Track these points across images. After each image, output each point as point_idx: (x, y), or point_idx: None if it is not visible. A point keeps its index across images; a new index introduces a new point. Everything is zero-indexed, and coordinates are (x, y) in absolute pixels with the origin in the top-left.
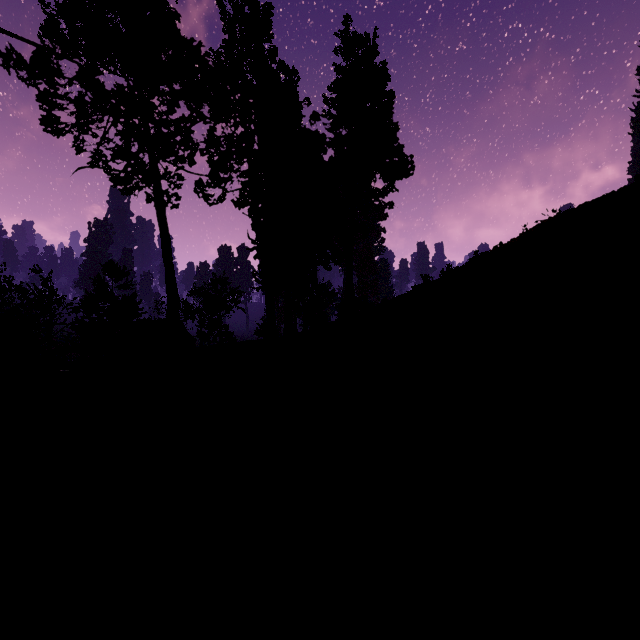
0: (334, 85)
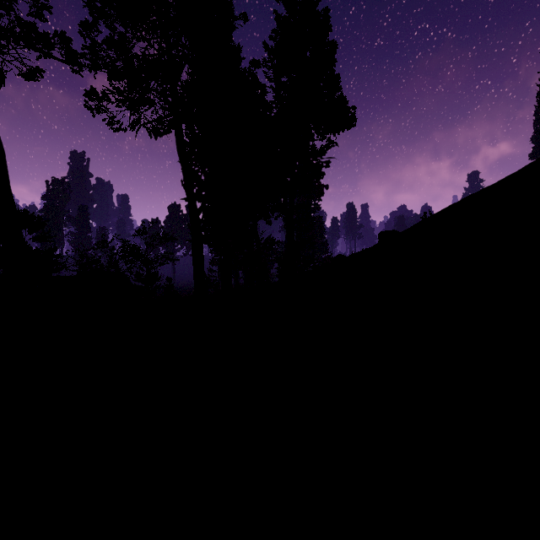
0: (275, 33)
